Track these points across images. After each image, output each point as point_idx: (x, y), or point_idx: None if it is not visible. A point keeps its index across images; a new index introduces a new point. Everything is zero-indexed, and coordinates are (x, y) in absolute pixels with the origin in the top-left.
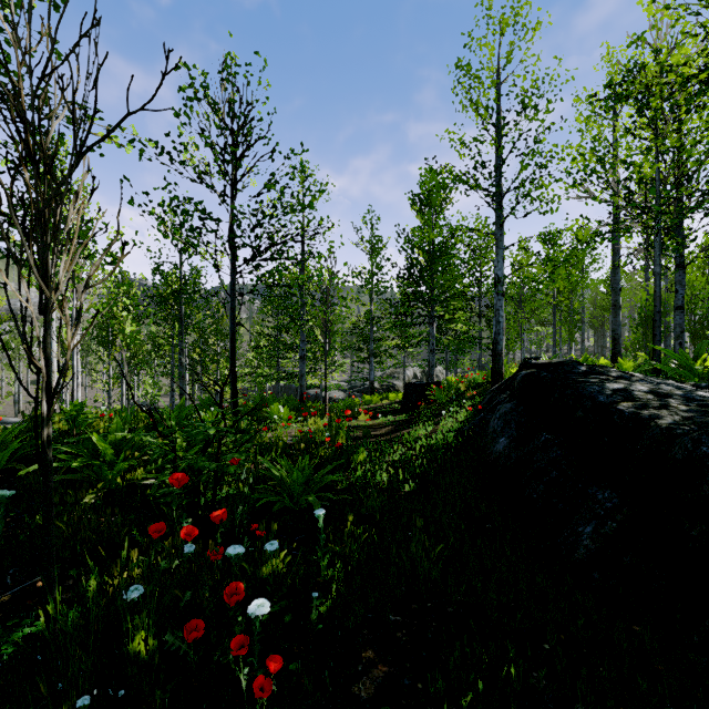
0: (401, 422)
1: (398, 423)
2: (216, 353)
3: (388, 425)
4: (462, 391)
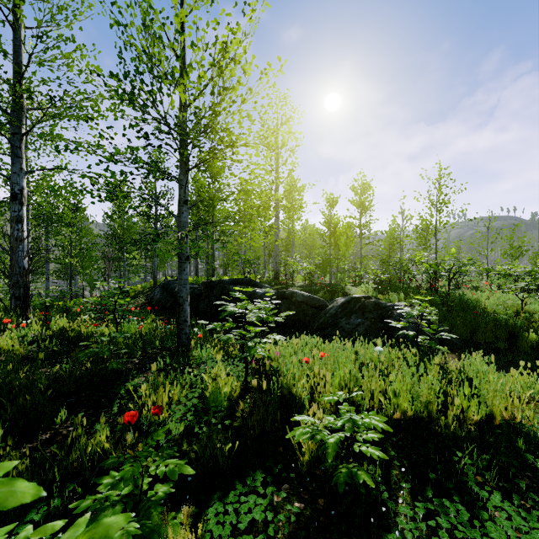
0: None
1: None
2: None
3: None
4: (142, 291)
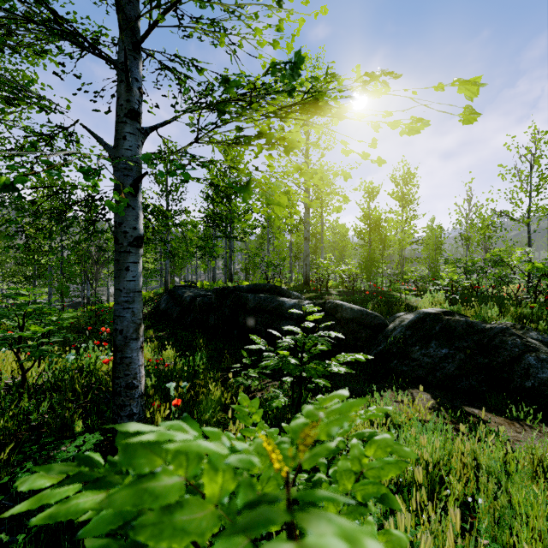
0: None
1: None
2: None
3: None
4: (152, 297)
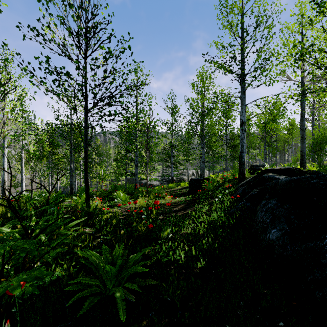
0: (189, 202)
1: (187, 202)
2: (96, 163)
3: (181, 204)
4: (221, 183)
